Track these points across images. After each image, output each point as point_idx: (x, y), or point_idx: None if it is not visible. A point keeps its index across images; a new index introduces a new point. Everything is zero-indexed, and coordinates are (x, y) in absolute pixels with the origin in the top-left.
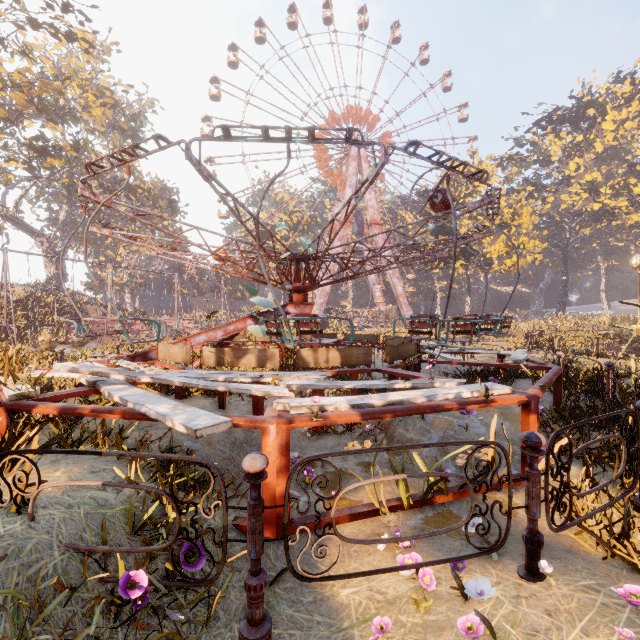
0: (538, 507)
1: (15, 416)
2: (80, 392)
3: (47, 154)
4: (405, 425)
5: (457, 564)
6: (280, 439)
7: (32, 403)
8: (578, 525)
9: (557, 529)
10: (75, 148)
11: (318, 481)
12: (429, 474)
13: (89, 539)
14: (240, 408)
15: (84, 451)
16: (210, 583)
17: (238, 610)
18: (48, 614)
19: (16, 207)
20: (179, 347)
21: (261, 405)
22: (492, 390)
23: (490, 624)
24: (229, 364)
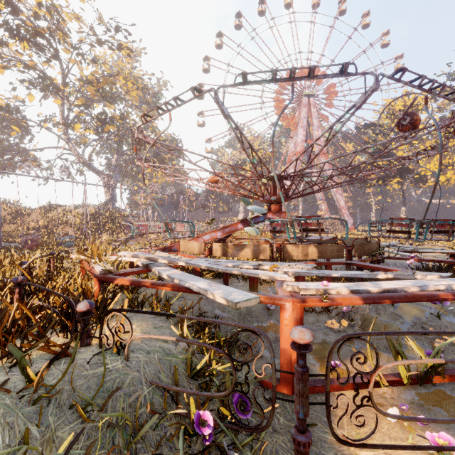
0: None
1: (103, 285)
2: (139, 271)
3: (106, 123)
4: (376, 310)
5: None
6: (295, 315)
7: (113, 276)
8: None
9: None
10: (121, 118)
11: None
12: None
13: (163, 379)
14: (238, 288)
15: (162, 313)
16: (261, 431)
17: (272, 453)
18: (144, 435)
19: (90, 157)
20: (195, 242)
21: (255, 286)
22: None
23: None
24: (231, 255)
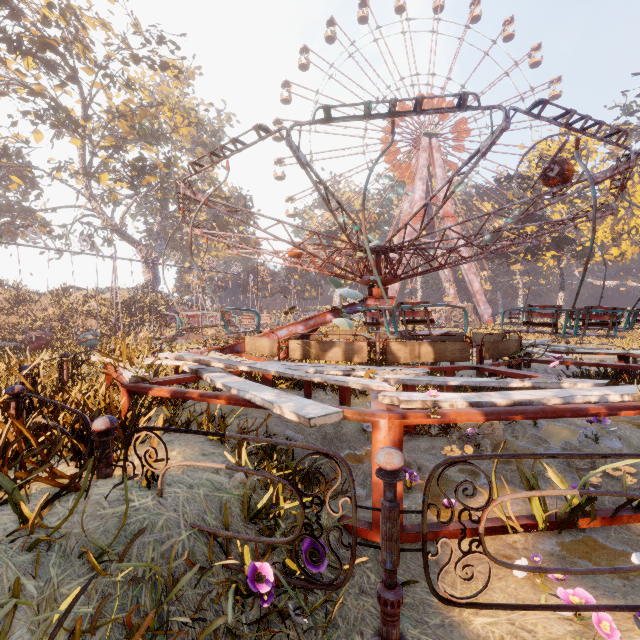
0: None
1: (134, 397)
2: (185, 378)
3: (145, 173)
4: (512, 431)
5: None
6: (392, 435)
7: (148, 386)
8: None
9: None
10: (167, 165)
11: (418, 485)
12: (610, 493)
13: (210, 522)
14: (325, 402)
15: (208, 432)
16: (337, 588)
17: (357, 620)
18: (180, 594)
19: (122, 221)
20: (265, 340)
21: (348, 400)
22: None
23: None
24: (315, 357)
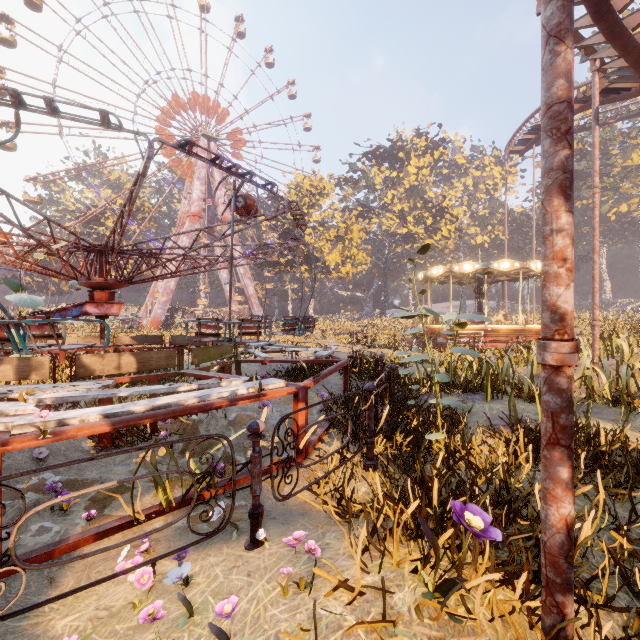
0: (258, 484)
1: None
2: None
3: None
4: (207, 426)
5: (182, 555)
6: None
7: None
8: (310, 491)
9: (283, 499)
10: None
11: (85, 504)
12: (145, 475)
13: None
14: None
15: None
16: None
17: None
18: None
19: None
20: None
21: None
22: (268, 385)
23: (189, 602)
24: None
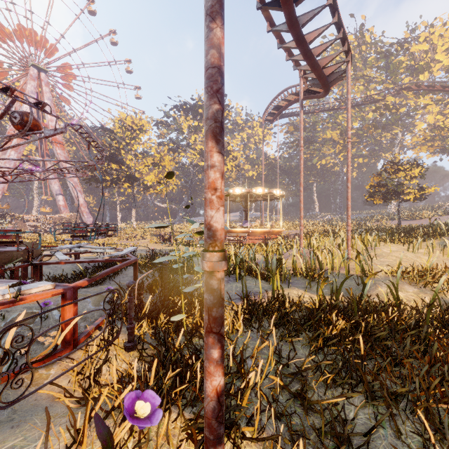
0: None
1: None
2: None
3: None
4: None
5: None
6: None
7: None
8: (55, 385)
9: (8, 405)
10: None
11: None
12: None
13: None
14: None
15: None
16: None
17: None
18: None
19: None
20: None
21: None
22: (30, 289)
23: None
24: None
